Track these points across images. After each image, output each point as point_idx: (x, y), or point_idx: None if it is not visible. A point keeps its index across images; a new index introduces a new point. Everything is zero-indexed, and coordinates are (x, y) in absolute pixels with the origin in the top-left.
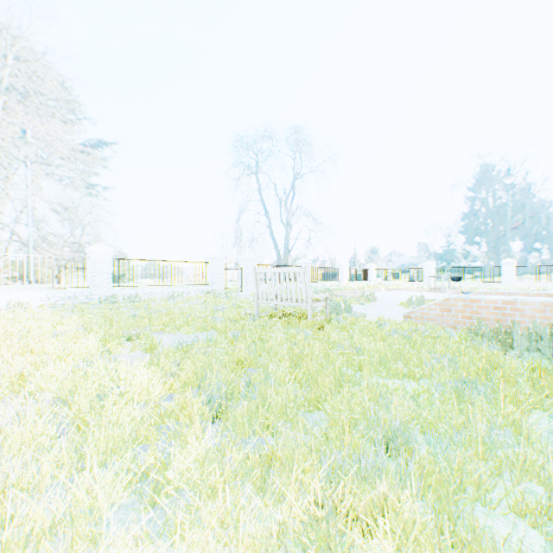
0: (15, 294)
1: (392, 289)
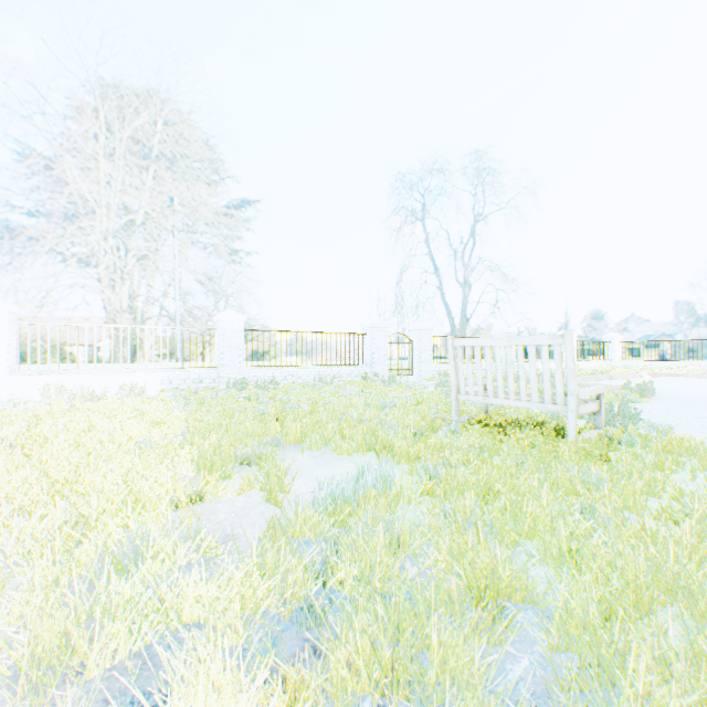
0: (133, 375)
1: (664, 375)
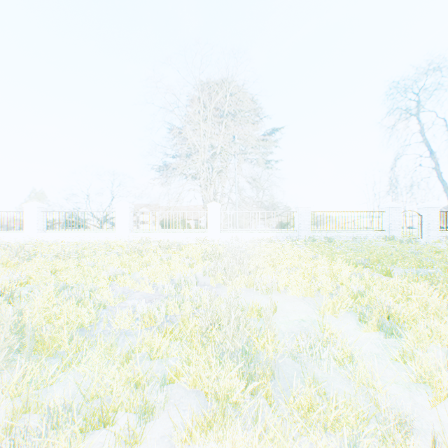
0: (261, 233)
1: None
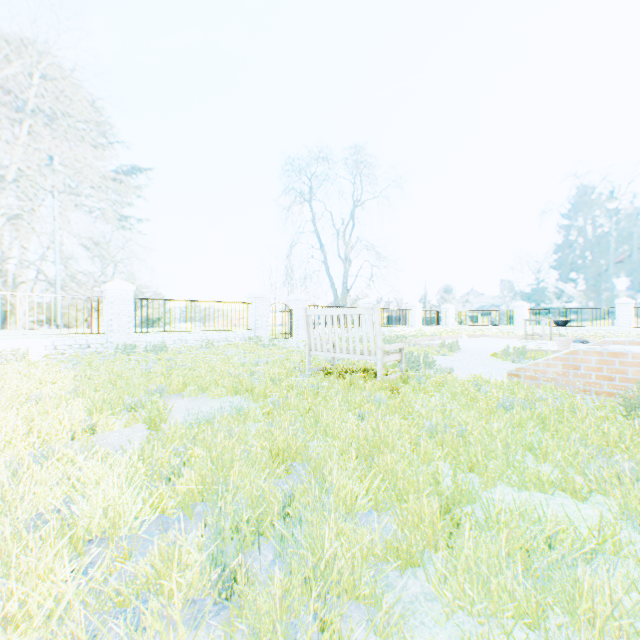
0: (13, 341)
1: (477, 336)
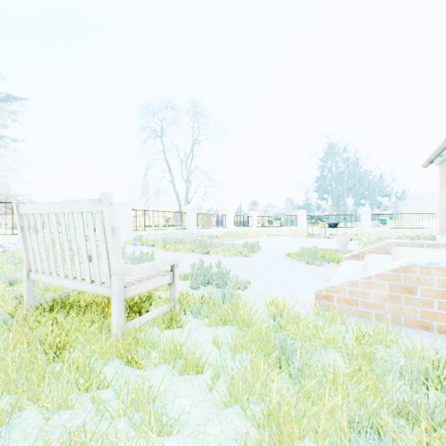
0: None
1: (273, 235)
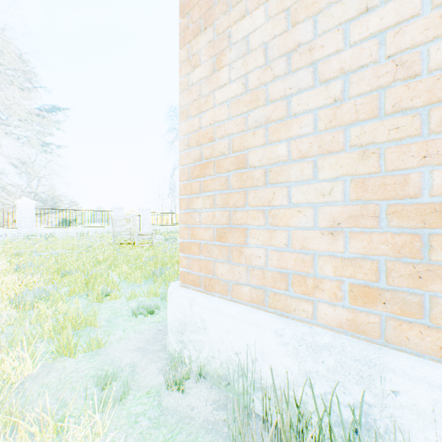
0: None
1: None
